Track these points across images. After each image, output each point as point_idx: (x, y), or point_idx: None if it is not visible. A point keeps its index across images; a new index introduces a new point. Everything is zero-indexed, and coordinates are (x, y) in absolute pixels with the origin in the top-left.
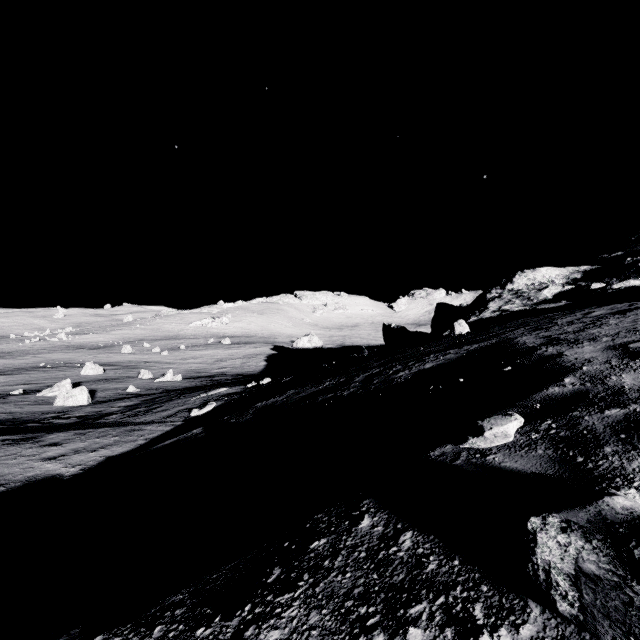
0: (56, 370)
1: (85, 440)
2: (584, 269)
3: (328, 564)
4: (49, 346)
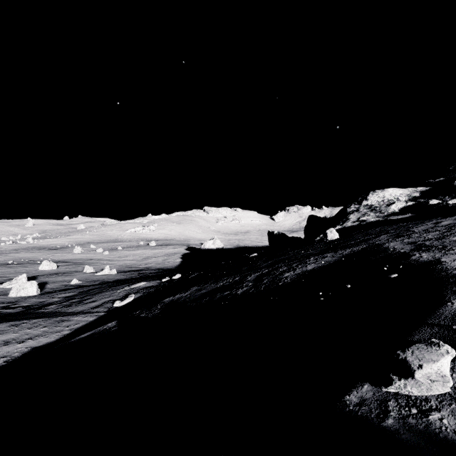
0: (20, 266)
1: (17, 331)
2: (421, 189)
3: None
4: (19, 247)
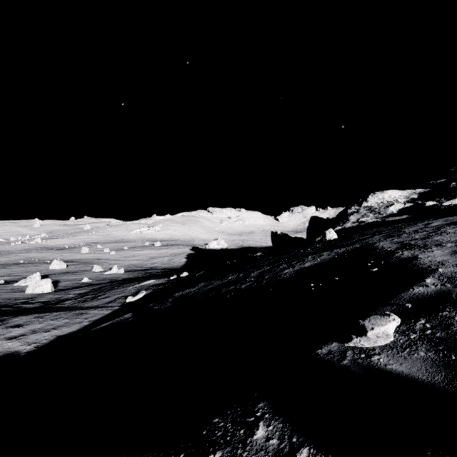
0: (31, 265)
1: (42, 322)
2: (419, 191)
3: None
4: (28, 247)
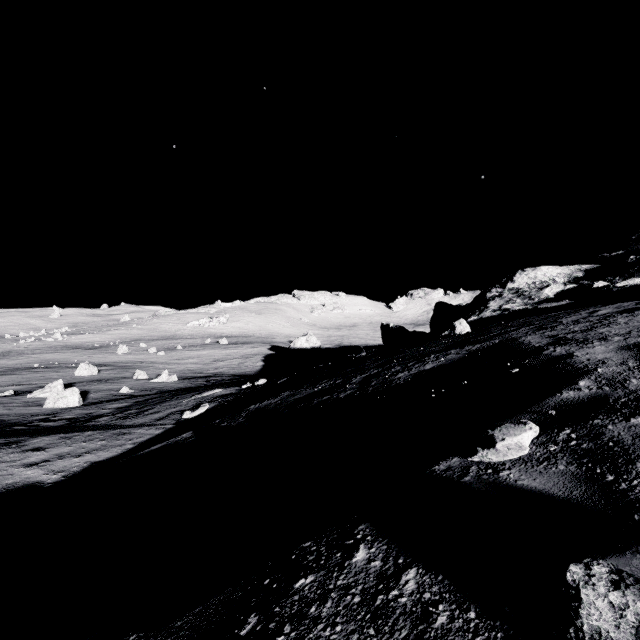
0: (50, 370)
1: (70, 444)
2: (586, 268)
3: (315, 611)
4: (44, 346)
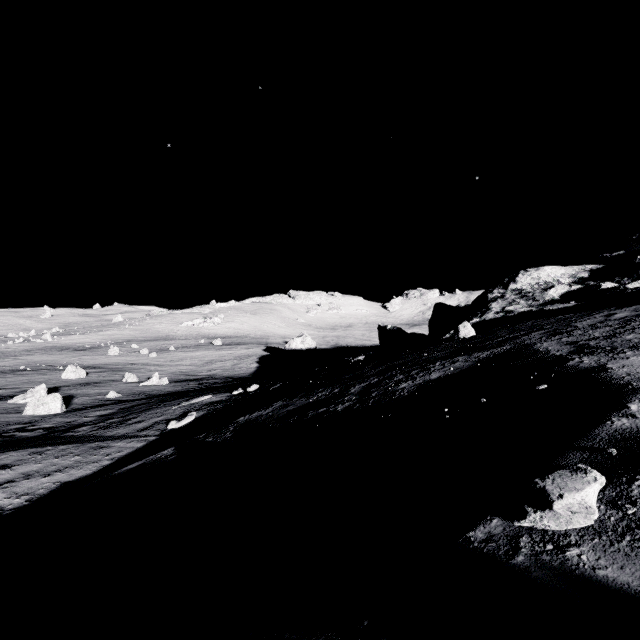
0: (36, 373)
1: (41, 461)
2: (590, 268)
3: None
4: (33, 347)
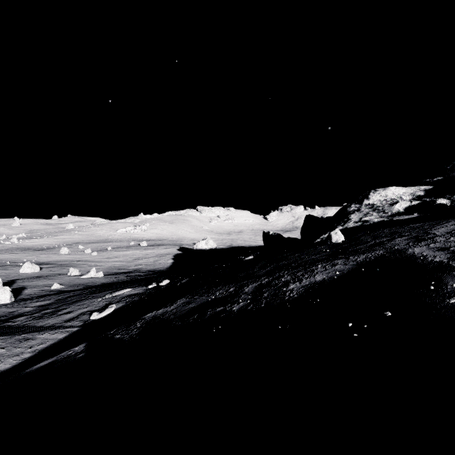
0: (0, 269)
1: None
2: (424, 188)
3: None
4: (2, 248)
